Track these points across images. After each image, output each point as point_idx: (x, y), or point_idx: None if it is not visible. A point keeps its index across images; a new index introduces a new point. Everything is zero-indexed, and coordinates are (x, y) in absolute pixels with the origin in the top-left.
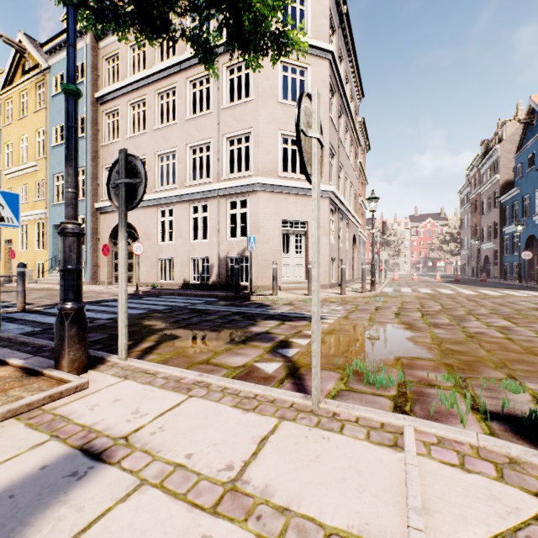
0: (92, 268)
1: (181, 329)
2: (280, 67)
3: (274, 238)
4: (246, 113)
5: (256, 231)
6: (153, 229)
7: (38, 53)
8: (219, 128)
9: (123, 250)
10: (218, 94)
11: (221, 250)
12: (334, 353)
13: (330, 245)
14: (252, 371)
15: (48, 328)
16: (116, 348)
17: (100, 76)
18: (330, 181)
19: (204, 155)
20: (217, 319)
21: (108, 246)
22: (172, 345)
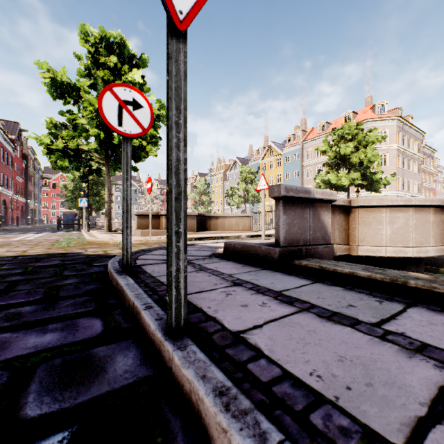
0: None
1: None
2: None
3: None
4: None
5: None
6: None
7: (278, 149)
8: None
9: None
10: None
11: None
12: None
13: None
14: None
15: None
16: None
17: (303, 156)
18: (396, 189)
19: None
20: None
21: None
22: None
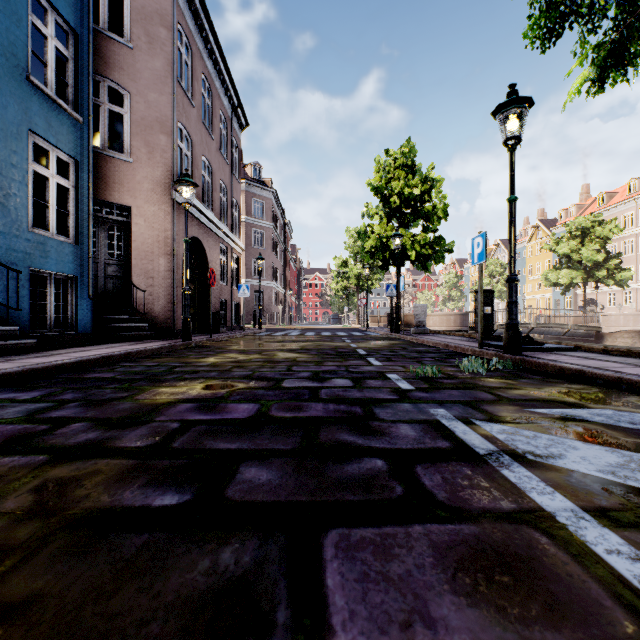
0: None
1: None
2: None
3: None
4: None
5: None
6: (604, 301)
7: (546, 230)
8: (636, 261)
9: None
10: (636, 249)
11: (637, 309)
12: None
13: None
14: None
15: None
16: None
17: None
18: None
19: None
20: None
21: None
22: None
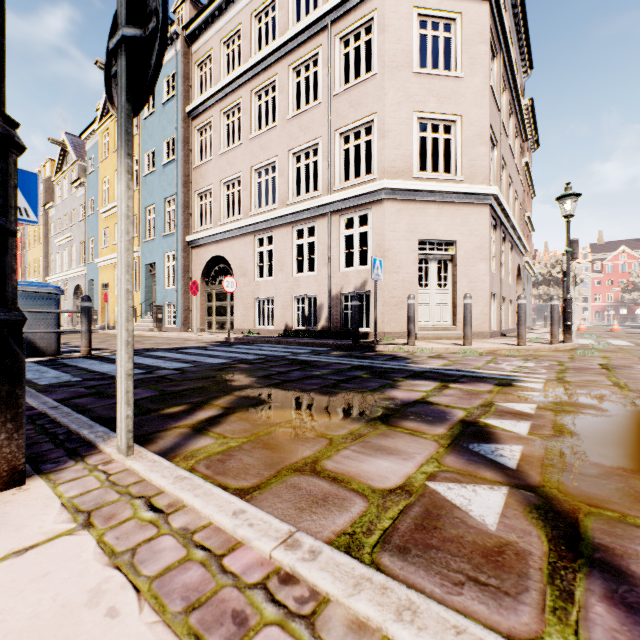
0: (183, 312)
1: (272, 388)
2: (415, 23)
3: (407, 265)
4: (367, 94)
5: (381, 256)
6: (249, 263)
7: None
8: (330, 122)
9: (123, 200)
10: (329, 77)
11: (333, 284)
12: (633, 467)
13: (490, 274)
14: (435, 516)
15: (89, 378)
16: (153, 417)
17: (192, 86)
18: (491, 181)
19: (311, 162)
20: (329, 374)
21: (196, 283)
22: (250, 417)
